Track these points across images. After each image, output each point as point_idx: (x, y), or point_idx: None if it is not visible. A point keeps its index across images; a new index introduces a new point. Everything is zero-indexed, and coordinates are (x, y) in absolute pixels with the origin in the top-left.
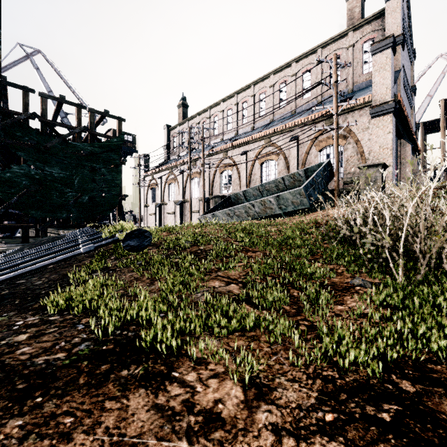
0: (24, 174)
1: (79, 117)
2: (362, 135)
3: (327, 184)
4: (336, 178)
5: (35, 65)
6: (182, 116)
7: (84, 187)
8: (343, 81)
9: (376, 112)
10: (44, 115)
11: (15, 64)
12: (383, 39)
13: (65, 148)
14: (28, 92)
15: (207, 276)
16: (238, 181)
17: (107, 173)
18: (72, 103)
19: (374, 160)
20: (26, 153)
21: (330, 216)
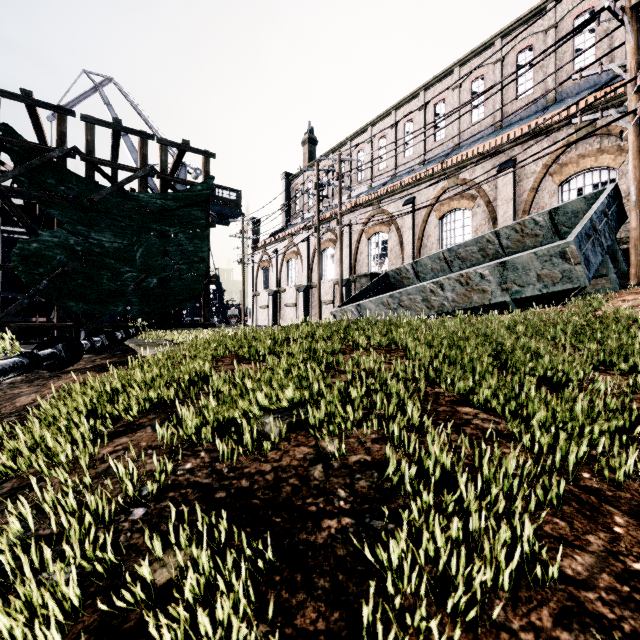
0: (58, 245)
1: (143, 153)
2: None
3: (614, 235)
4: (637, 222)
5: (105, 99)
6: (308, 158)
7: (150, 264)
8: None
9: None
10: (89, 151)
11: (80, 100)
12: None
13: (121, 202)
14: (65, 115)
15: None
16: (399, 249)
17: (187, 241)
18: (132, 130)
19: None
20: (61, 211)
21: None
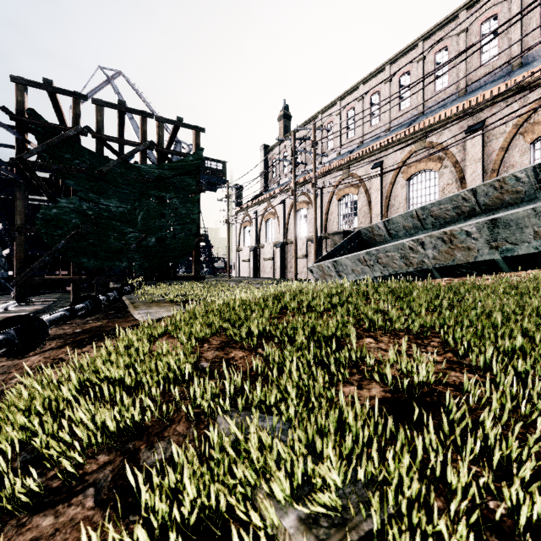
0: (73, 210)
1: (143, 129)
2: None
3: None
4: None
5: (116, 89)
6: (284, 131)
7: (149, 225)
8: None
9: None
10: (99, 129)
11: (96, 91)
12: None
13: (125, 172)
14: (79, 99)
15: None
16: (367, 209)
17: (180, 205)
18: (134, 110)
19: None
20: (76, 181)
21: None
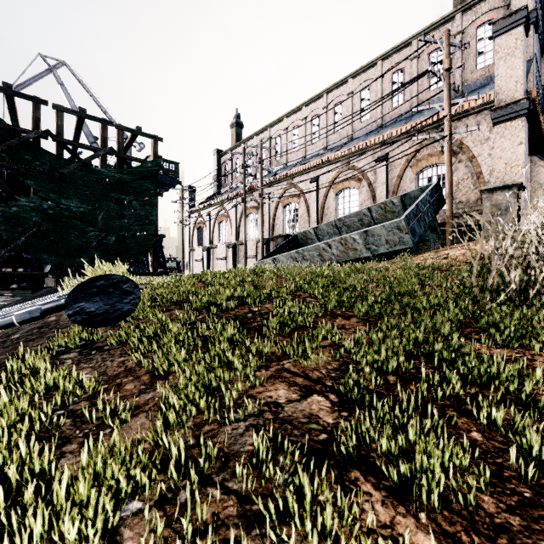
0: (34, 209)
1: (104, 136)
2: (480, 149)
3: (435, 214)
4: (449, 206)
5: (59, 80)
6: (236, 138)
7: (110, 225)
8: (458, 68)
9: (500, 116)
10: (59, 133)
11: (36, 79)
12: (512, 14)
13: (86, 175)
14: (39, 104)
15: (261, 371)
16: (307, 216)
17: (140, 207)
18: (95, 117)
19: (497, 183)
20: (36, 181)
21: (455, 258)
